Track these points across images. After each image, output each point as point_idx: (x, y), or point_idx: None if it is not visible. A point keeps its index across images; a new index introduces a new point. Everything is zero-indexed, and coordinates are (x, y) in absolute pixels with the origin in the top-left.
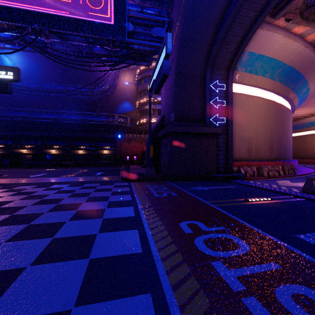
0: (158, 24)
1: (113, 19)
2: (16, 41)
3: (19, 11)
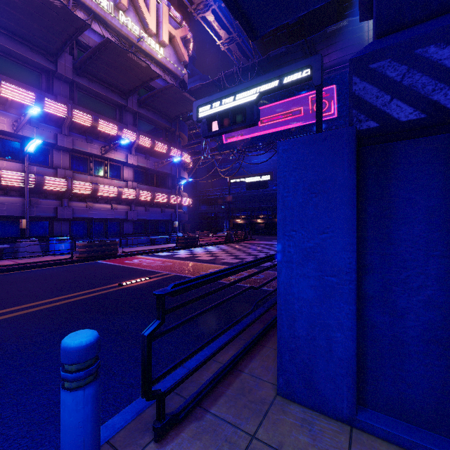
0: None
1: (335, 113)
2: (267, 149)
3: (271, 134)
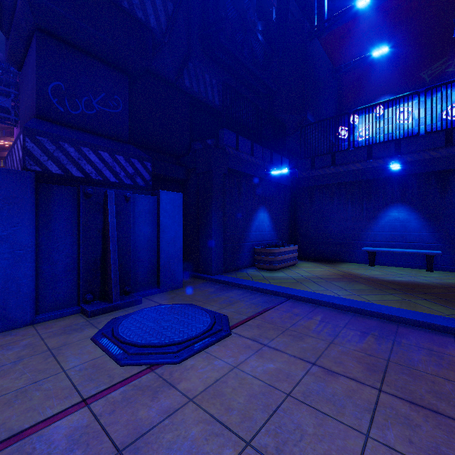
0: (2, 91)
1: None
2: None
3: None
